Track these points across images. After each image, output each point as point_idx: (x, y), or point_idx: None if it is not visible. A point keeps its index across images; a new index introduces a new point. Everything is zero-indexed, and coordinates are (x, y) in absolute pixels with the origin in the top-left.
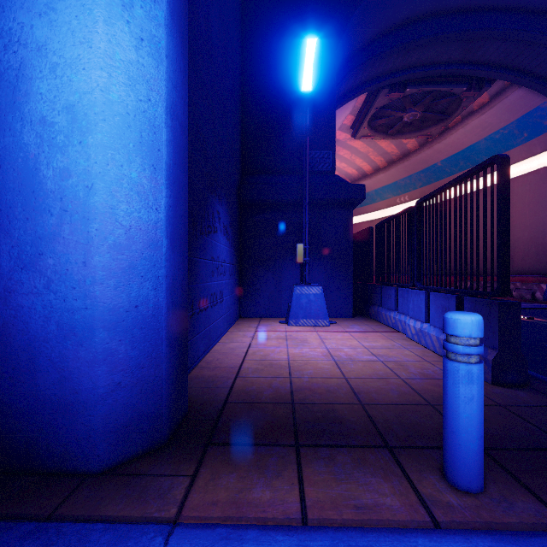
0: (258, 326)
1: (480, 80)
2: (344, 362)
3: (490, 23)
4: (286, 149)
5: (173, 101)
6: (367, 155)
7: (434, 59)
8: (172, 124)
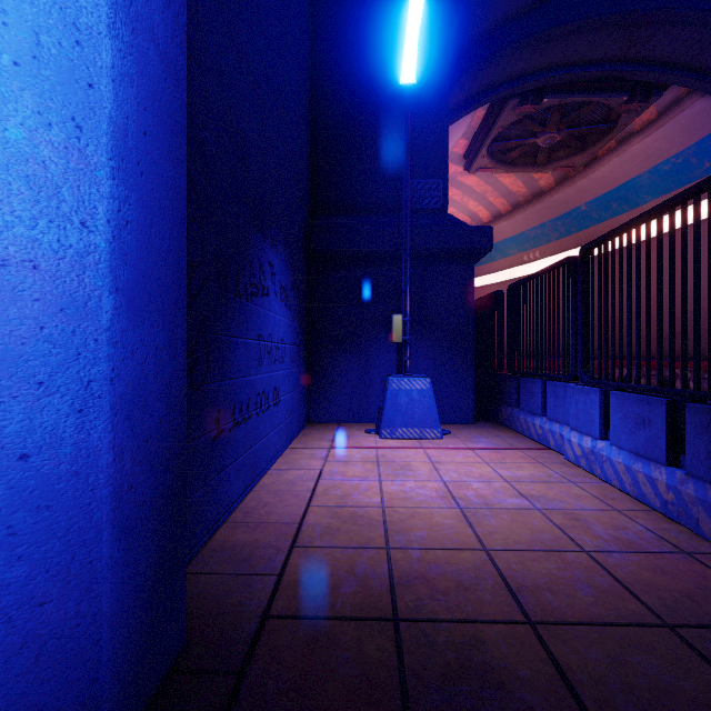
0: (334, 437)
1: (647, 87)
2: (478, 513)
3: (666, 0)
4: (376, 176)
5: None
6: (485, 197)
7: (584, 56)
8: (133, 40)
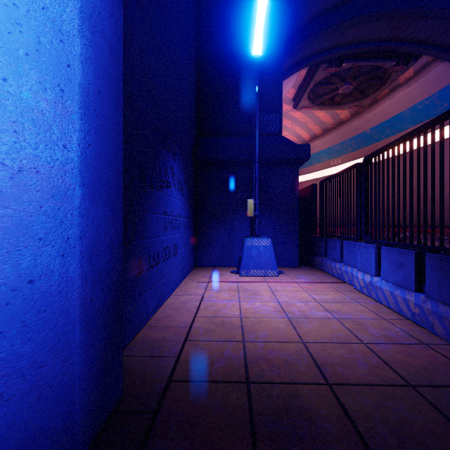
0: (211, 275)
1: (407, 56)
2: (299, 320)
3: (419, 2)
4: (237, 113)
5: (96, 10)
6: (306, 125)
7: (368, 36)
8: (92, 38)
